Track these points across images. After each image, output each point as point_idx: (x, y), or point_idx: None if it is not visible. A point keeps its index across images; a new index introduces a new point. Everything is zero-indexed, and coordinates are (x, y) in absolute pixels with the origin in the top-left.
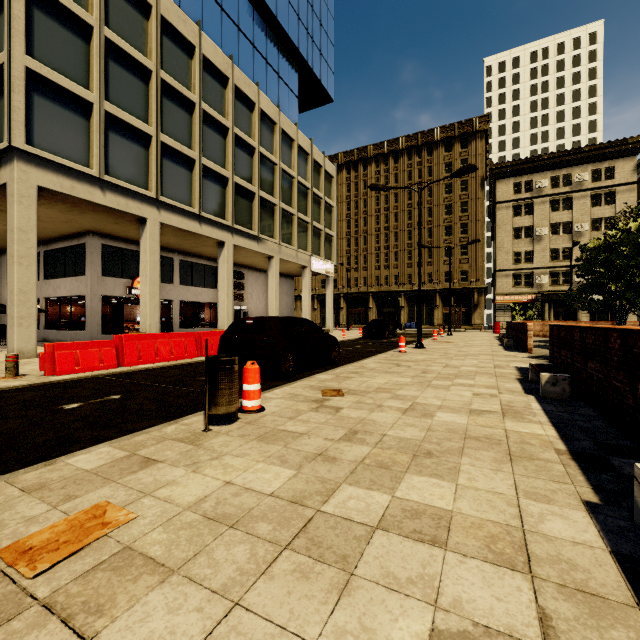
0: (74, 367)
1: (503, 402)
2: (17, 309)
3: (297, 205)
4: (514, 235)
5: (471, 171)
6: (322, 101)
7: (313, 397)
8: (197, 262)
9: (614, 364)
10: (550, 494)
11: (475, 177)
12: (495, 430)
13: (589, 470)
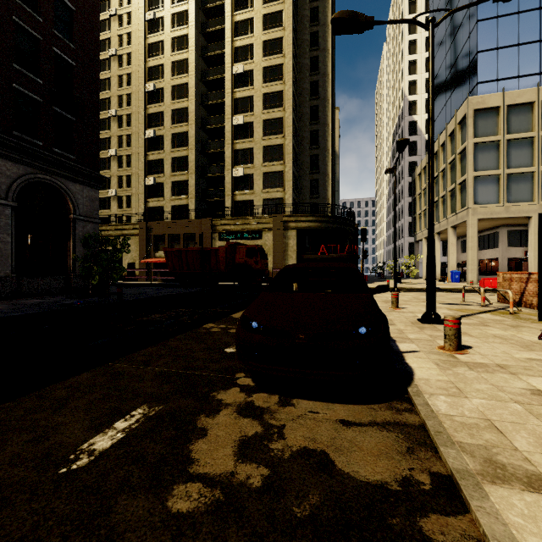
0: (490, 286)
1: None
2: (470, 266)
3: None
4: None
5: None
6: None
7: None
8: None
9: None
10: None
11: None
12: None
13: None
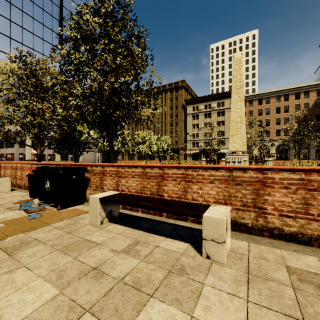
0: None
1: None
2: None
3: None
4: (193, 127)
5: None
6: None
7: None
8: None
9: None
10: None
11: (180, 104)
12: None
13: None
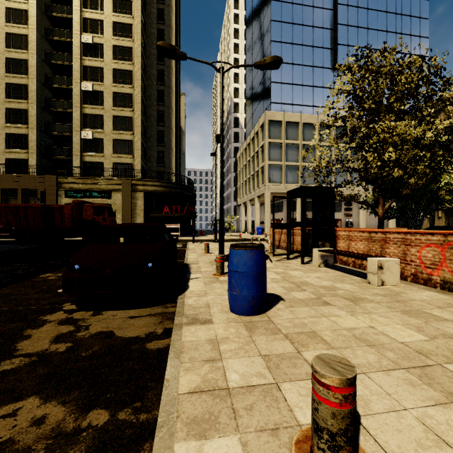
0: None
1: None
2: (266, 224)
3: None
4: None
5: None
6: None
7: None
8: None
9: None
10: None
11: None
12: None
13: None
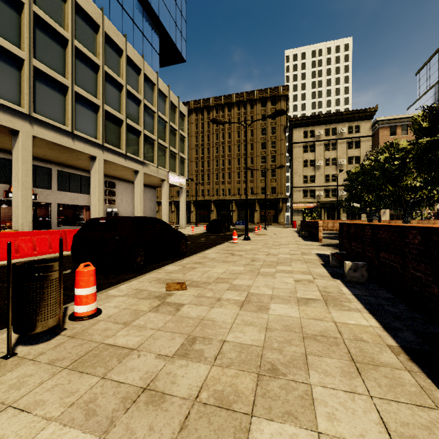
0: None
1: (320, 288)
2: None
3: (158, 133)
4: (304, 164)
5: (282, 114)
6: (177, 60)
7: (157, 292)
8: (74, 173)
9: (413, 256)
10: (429, 437)
11: (280, 125)
12: (326, 323)
13: (437, 378)
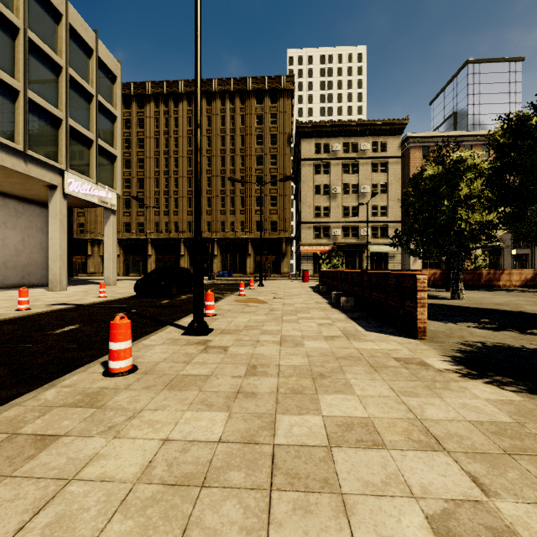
0: None
1: None
2: None
3: (25, 76)
4: (315, 191)
5: None
6: None
7: None
8: None
9: None
10: None
11: (283, 133)
12: None
13: None
